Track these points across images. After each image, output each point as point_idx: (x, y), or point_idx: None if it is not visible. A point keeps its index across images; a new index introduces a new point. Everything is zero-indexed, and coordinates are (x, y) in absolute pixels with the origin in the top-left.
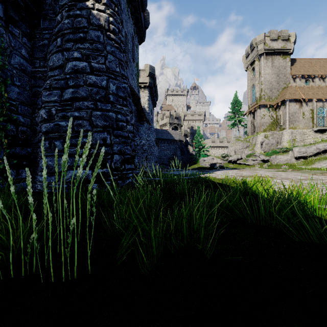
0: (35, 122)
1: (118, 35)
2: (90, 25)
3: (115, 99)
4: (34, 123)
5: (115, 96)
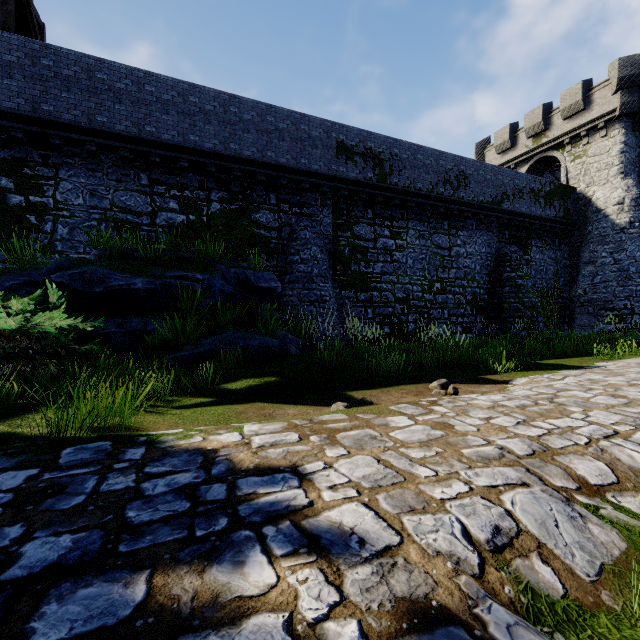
0: (571, 296)
1: (639, 225)
2: (613, 231)
3: (635, 276)
4: (570, 296)
5: (634, 274)
